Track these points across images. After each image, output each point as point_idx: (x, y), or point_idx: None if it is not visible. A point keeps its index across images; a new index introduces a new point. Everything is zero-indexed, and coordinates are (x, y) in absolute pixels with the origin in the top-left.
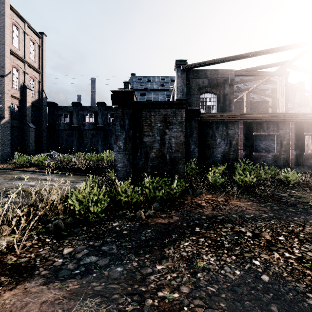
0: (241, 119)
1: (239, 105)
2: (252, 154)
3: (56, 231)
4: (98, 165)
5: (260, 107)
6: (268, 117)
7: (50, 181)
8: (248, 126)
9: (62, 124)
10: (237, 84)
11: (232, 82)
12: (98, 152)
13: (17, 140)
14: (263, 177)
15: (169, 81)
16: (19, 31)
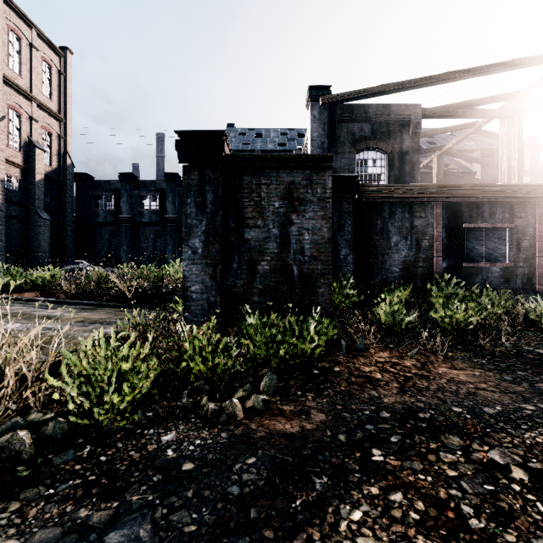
0: (439, 196)
1: (423, 179)
2: (461, 266)
3: (0, 468)
4: (159, 289)
5: (459, 182)
6: (494, 192)
7: (56, 320)
8: (453, 212)
9: (102, 213)
10: (422, 136)
11: (417, 128)
12: (167, 264)
13: (17, 241)
14: (489, 313)
15: (295, 137)
16: (21, 43)
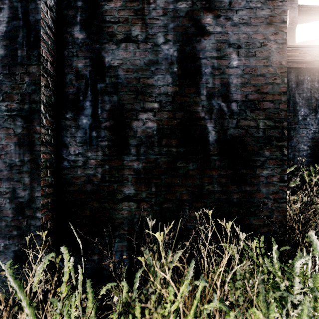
0: None
1: None
2: None
3: None
4: None
5: None
6: None
7: None
8: None
9: None
10: None
11: (294, 22)
12: None
13: None
14: None
15: None
16: None
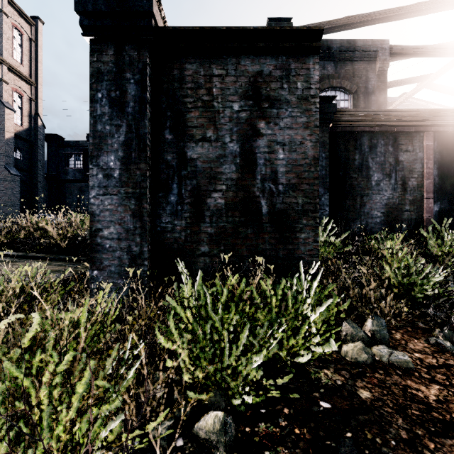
0: (432, 124)
1: None
2: None
3: None
4: None
5: None
6: None
7: None
8: (446, 144)
9: (71, 170)
10: None
11: (385, 65)
12: None
13: None
14: None
15: None
16: None
